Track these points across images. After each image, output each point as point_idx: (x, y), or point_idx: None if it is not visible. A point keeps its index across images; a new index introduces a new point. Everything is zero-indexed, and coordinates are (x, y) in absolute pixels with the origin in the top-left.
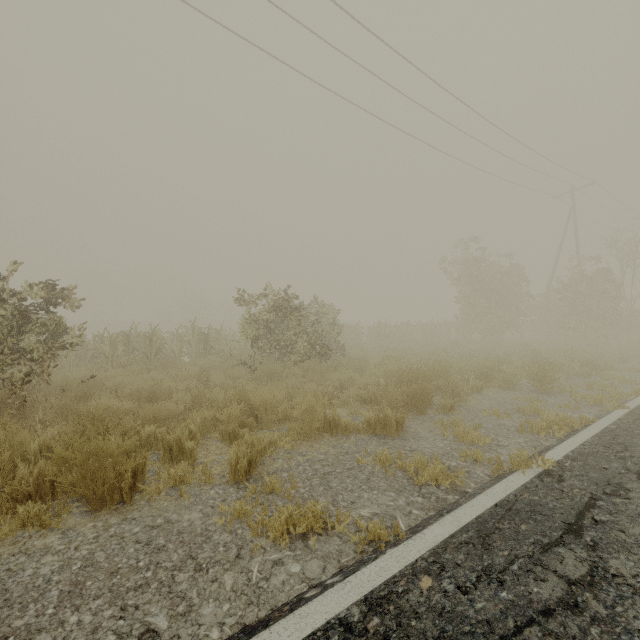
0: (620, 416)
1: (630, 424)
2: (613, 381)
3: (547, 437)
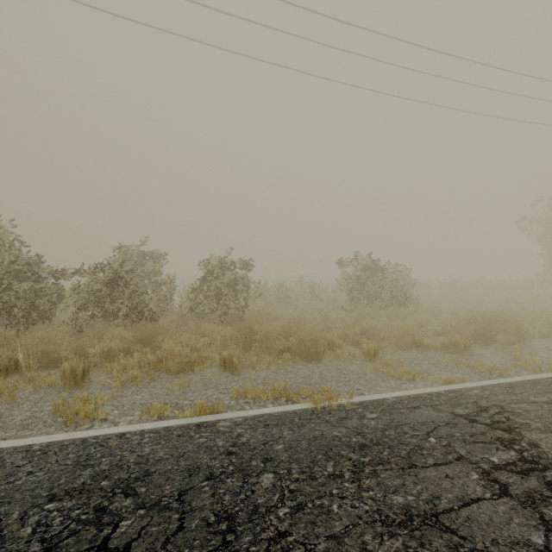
0: None
1: None
2: None
3: None
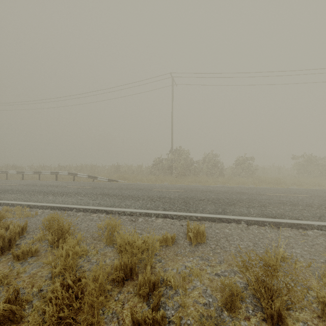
0: None
1: None
2: None
3: None
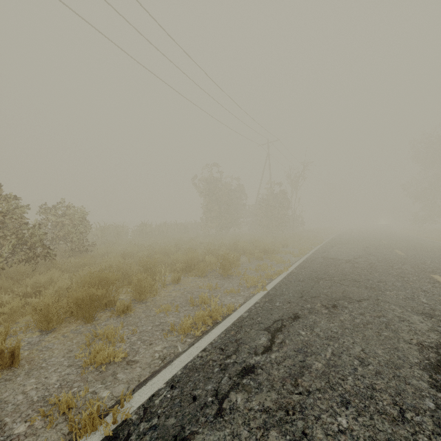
0: (258, 299)
1: (259, 309)
2: (274, 262)
3: (189, 337)
